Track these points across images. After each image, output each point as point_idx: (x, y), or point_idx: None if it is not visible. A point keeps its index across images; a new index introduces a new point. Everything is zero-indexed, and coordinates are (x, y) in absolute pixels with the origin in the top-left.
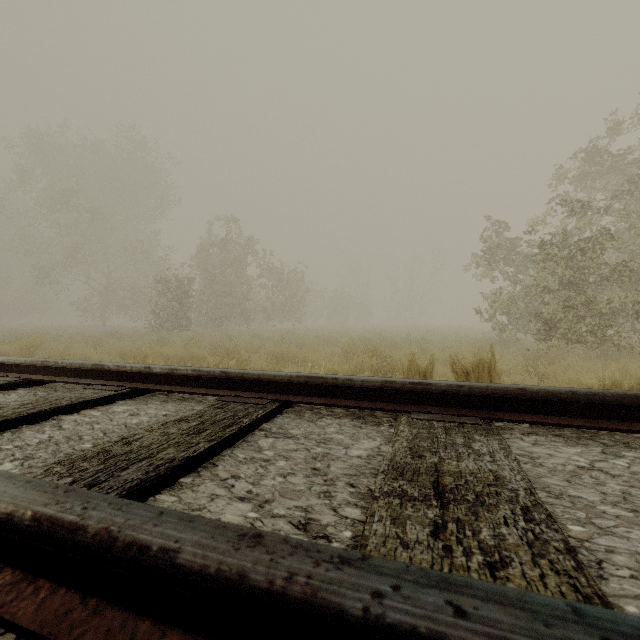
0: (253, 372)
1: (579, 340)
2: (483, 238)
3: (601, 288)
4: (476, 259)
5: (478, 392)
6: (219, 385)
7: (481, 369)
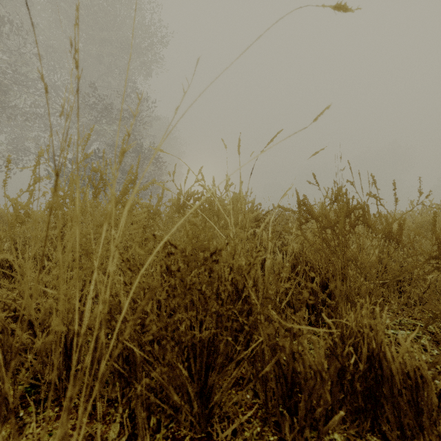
0: None
1: None
2: None
3: None
4: None
5: None
6: None
7: None
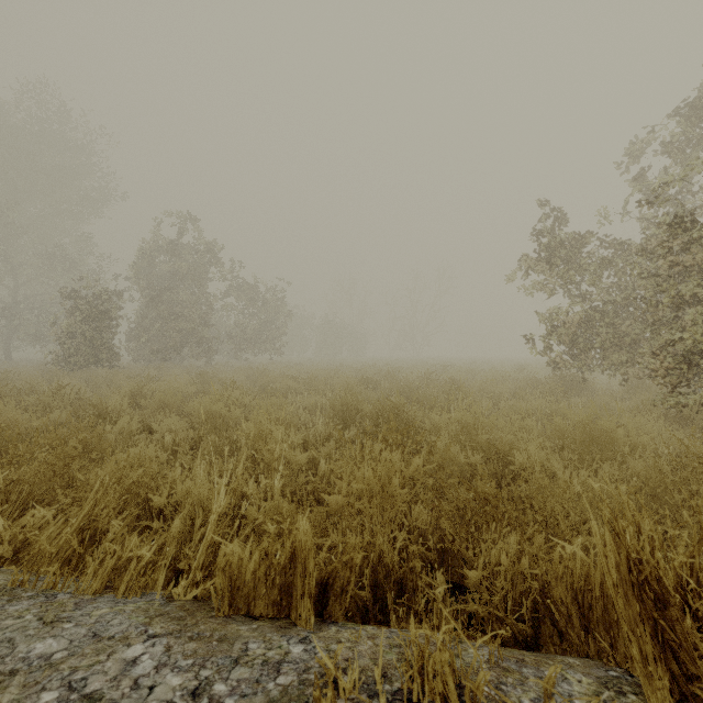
0: None
1: None
2: (536, 234)
3: None
4: (528, 263)
5: None
6: None
7: None
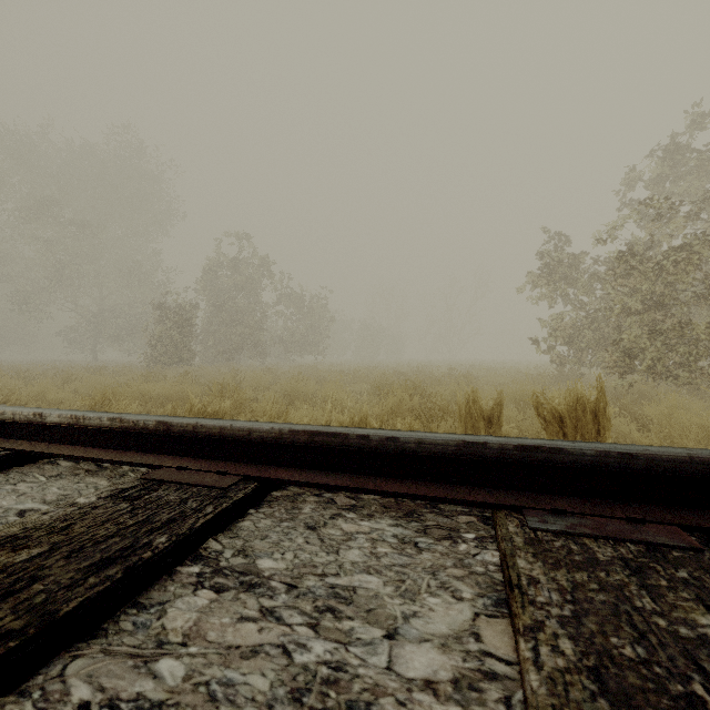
0: (212, 423)
1: (666, 374)
2: (540, 254)
3: (689, 311)
4: (532, 278)
5: (670, 469)
6: (156, 446)
7: (580, 413)
